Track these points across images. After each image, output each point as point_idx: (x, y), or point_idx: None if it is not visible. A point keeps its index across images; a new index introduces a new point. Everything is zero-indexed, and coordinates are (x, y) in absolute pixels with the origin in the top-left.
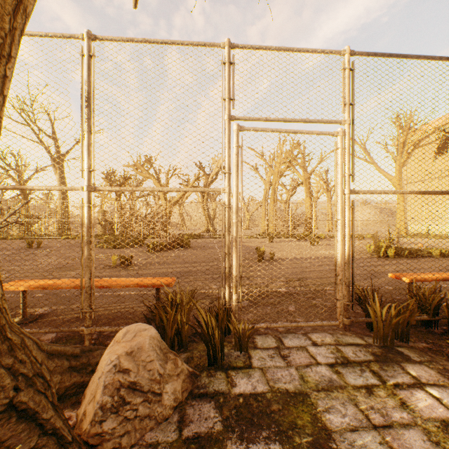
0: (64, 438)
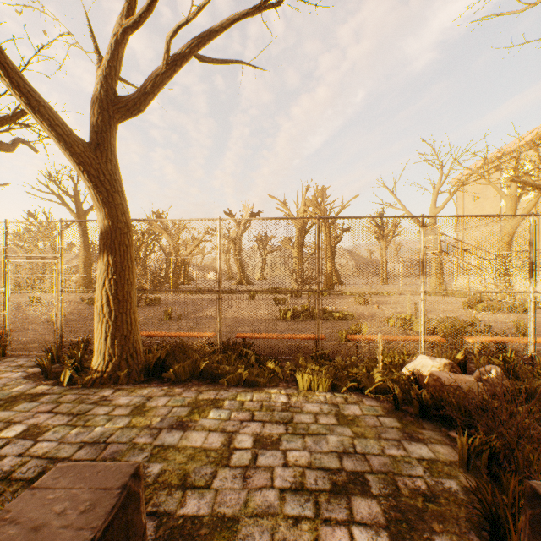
0: None
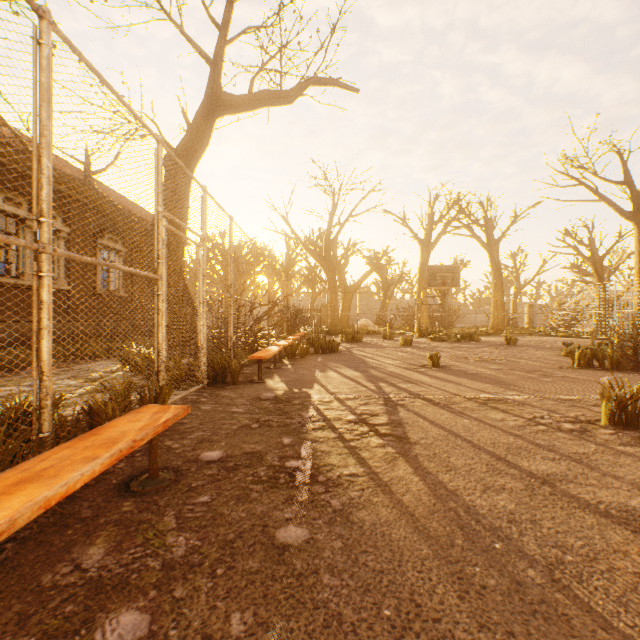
0: None
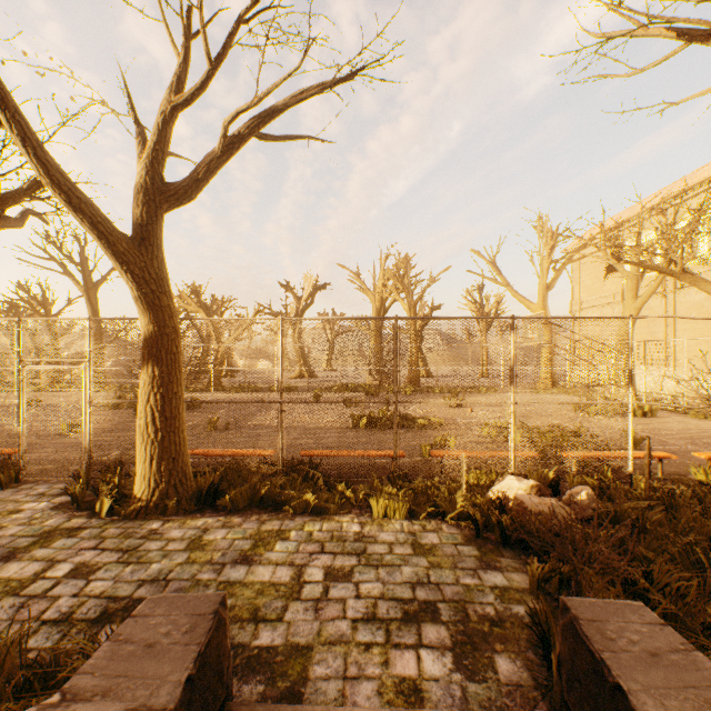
0: None
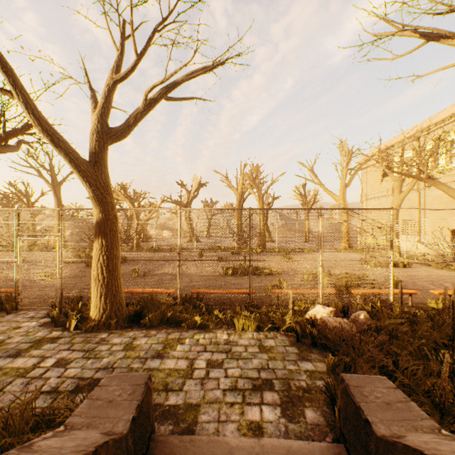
0: None
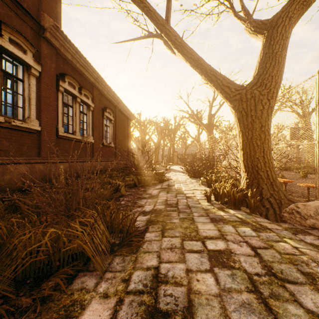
0: (275, 211)
